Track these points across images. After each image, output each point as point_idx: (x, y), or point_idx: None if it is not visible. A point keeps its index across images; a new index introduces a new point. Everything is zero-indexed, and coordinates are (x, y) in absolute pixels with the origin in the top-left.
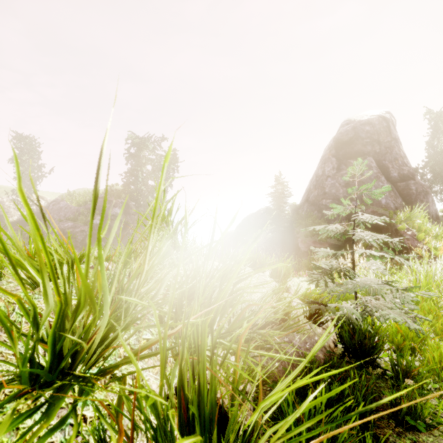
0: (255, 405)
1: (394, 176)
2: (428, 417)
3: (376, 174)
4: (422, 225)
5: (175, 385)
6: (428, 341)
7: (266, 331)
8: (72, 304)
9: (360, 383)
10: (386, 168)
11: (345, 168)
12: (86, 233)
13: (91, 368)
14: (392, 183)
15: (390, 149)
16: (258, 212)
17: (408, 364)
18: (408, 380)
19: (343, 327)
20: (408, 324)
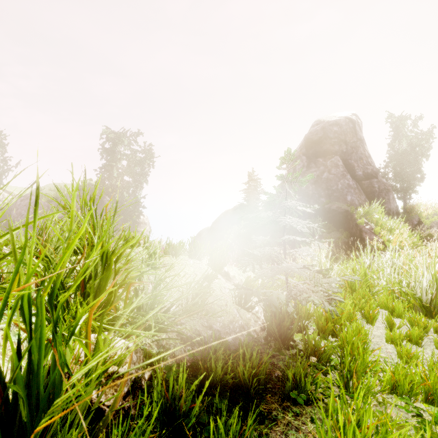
0: (139, 387)
1: (359, 175)
2: (310, 389)
3: (342, 172)
4: (379, 219)
5: None
6: (342, 321)
7: (170, 314)
8: None
9: (251, 361)
10: (352, 167)
11: (314, 166)
12: None
13: None
14: (357, 181)
15: (355, 149)
16: (234, 208)
17: (316, 343)
18: (311, 357)
19: (266, 311)
20: (325, 306)
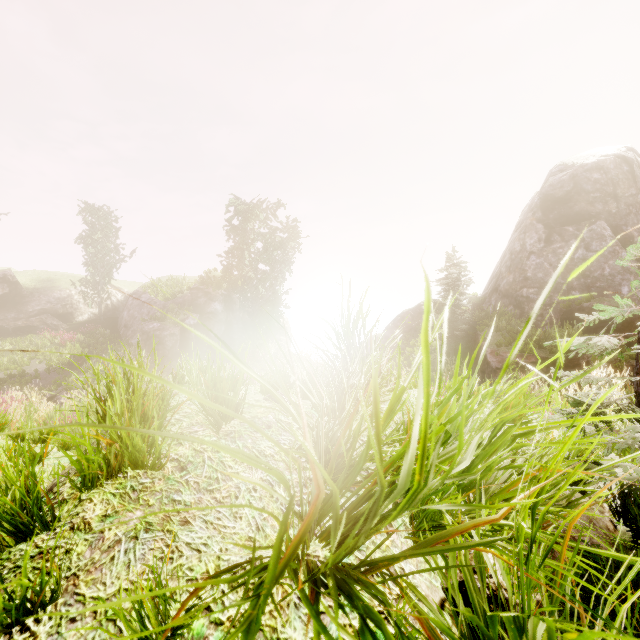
0: None
1: None
2: None
3: (612, 248)
4: None
5: (442, 585)
6: None
7: None
8: (267, 454)
9: None
10: (629, 238)
11: (558, 239)
12: (177, 337)
13: (347, 557)
14: (639, 260)
15: (634, 208)
16: (417, 307)
17: None
18: None
19: (635, 500)
20: None
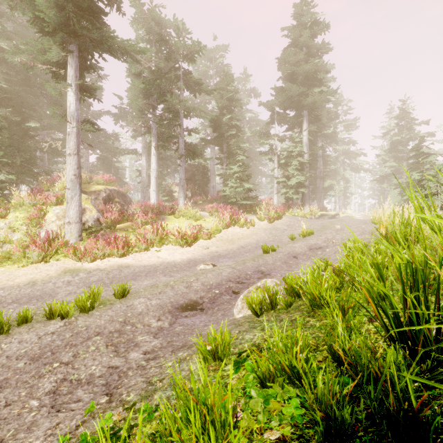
0: None
1: None
2: None
3: None
4: None
5: None
6: None
7: None
8: None
9: None
10: None
11: None
12: None
13: None
14: None
15: None
16: None
17: None
18: None
19: None
20: None
